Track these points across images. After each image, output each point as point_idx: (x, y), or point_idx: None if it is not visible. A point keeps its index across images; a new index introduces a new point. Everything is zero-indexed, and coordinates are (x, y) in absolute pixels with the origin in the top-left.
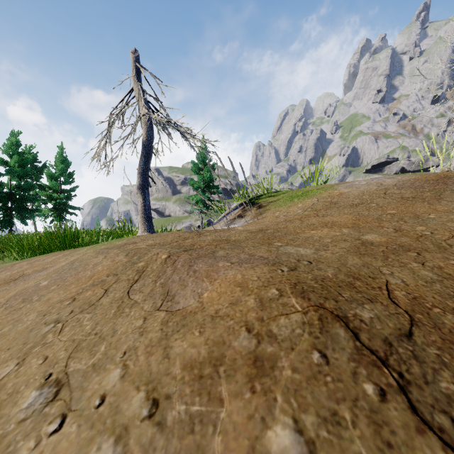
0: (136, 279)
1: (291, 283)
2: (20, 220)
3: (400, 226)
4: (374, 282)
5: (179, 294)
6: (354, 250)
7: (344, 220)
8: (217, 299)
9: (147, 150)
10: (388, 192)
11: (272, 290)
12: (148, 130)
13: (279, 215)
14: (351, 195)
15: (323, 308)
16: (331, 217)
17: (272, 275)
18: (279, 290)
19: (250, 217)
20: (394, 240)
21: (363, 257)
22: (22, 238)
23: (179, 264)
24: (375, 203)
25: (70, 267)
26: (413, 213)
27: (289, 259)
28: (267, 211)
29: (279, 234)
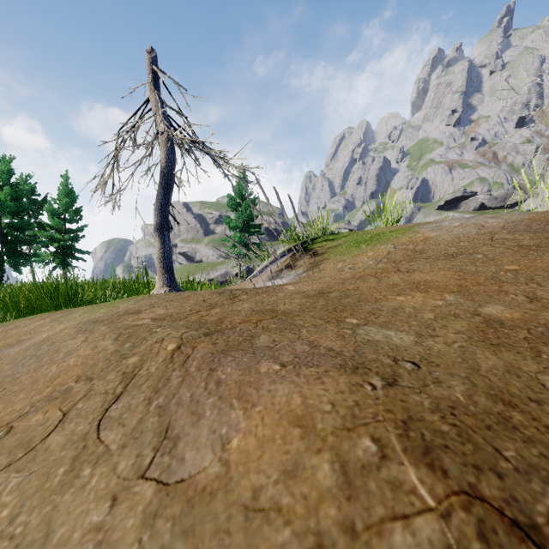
0: (119, 392)
1: (396, 421)
2: (13, 267)
3: (534, 292)
4: (543, 413)
5: (187, 437)
6: (478, 335)
7: (442, 279)
8: (256, 457)
9: (167, 179)
10: (496, 238)
11: (364, 440)
12: (168, 153)
13: (343, 267)
14: (442, 241)
15: (480, 498)
16: (421, 274)
17: (356, 399)
18: (377, 441)
19: (302, 269)
20: (533, 316)
21: (499, 351)
22: (5, 293)
23: (194, 366)
24: (481, 253)
25: (34, 354)
26: (546, 271)
27: (378, 356)
28: (326, 261)
29: (350, 301)
